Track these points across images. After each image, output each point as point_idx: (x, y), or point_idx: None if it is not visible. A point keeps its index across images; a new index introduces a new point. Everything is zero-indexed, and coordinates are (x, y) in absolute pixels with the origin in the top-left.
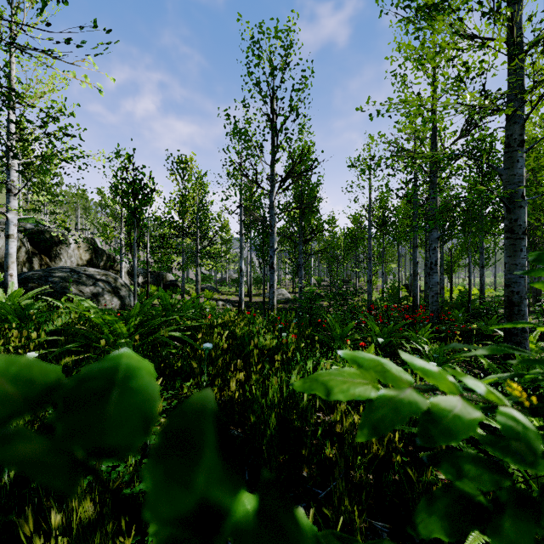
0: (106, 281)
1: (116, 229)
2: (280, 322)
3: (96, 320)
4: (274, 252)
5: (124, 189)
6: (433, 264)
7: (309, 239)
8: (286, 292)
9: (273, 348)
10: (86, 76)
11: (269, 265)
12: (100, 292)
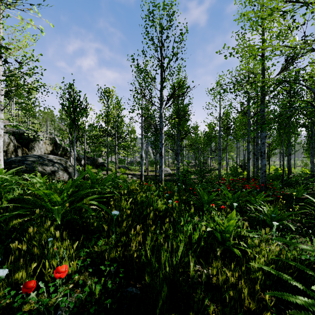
0: (60, 163)
1: (67, 132)
2: (166, 191)
3: (38, 192)
4: (162, 145)
5: (67, 106)
6: (262, 153)
7: (184, 137)
8: (169, 169)
9: (162, 211)
10: (30, 20)
11: (159, 153)
12: (56, 170)
